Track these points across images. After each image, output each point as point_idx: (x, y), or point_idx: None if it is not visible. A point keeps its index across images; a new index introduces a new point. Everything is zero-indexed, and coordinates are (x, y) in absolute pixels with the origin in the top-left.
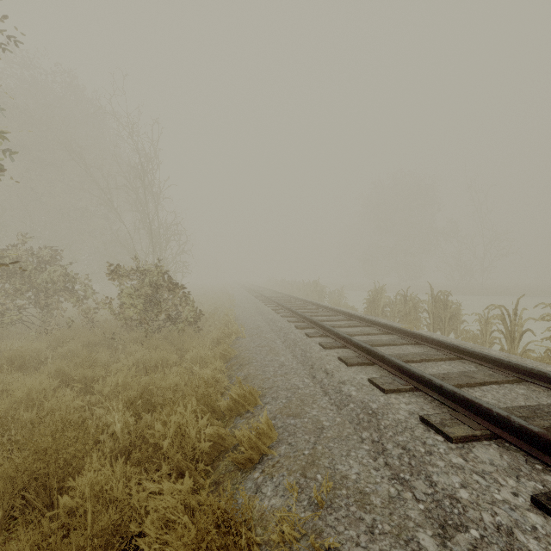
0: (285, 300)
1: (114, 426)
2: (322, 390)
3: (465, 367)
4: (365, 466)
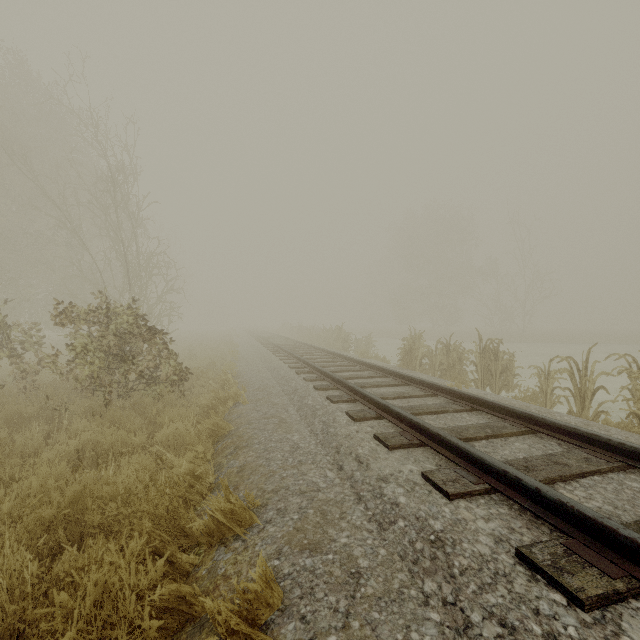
0: (302, 351)
1: None
2: (353, 492)
3: (545, 445)
4: None
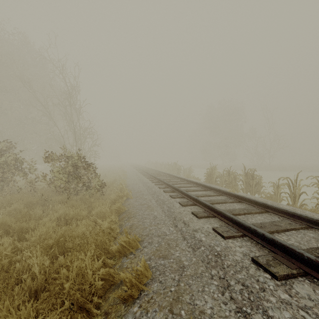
0: (157, 174)
1: (33, 268)
2: (182, 236)
3: (272, 217)
4: (216, 300)
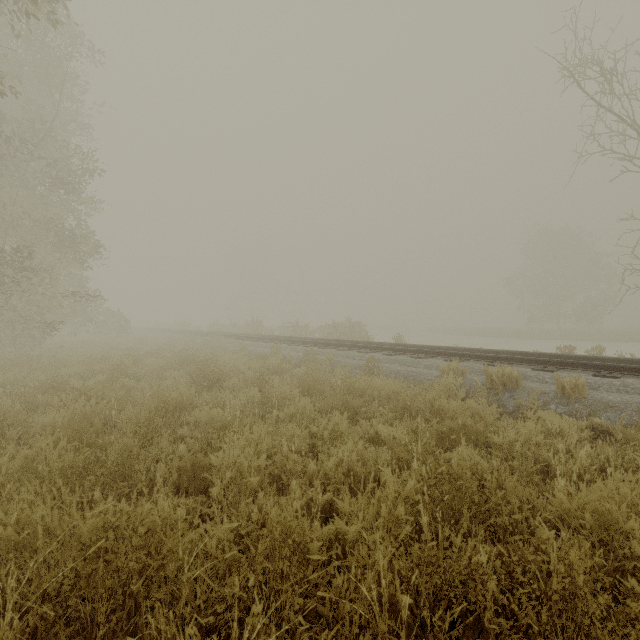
0: None
1: None
2: None
3: None
4: None
